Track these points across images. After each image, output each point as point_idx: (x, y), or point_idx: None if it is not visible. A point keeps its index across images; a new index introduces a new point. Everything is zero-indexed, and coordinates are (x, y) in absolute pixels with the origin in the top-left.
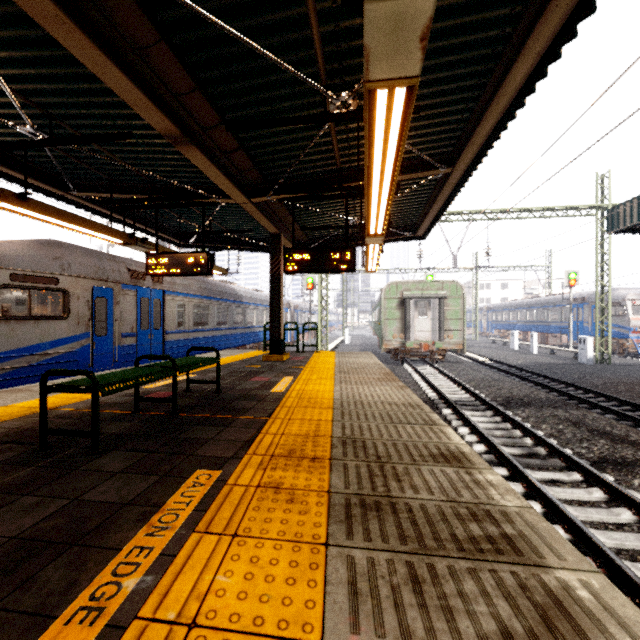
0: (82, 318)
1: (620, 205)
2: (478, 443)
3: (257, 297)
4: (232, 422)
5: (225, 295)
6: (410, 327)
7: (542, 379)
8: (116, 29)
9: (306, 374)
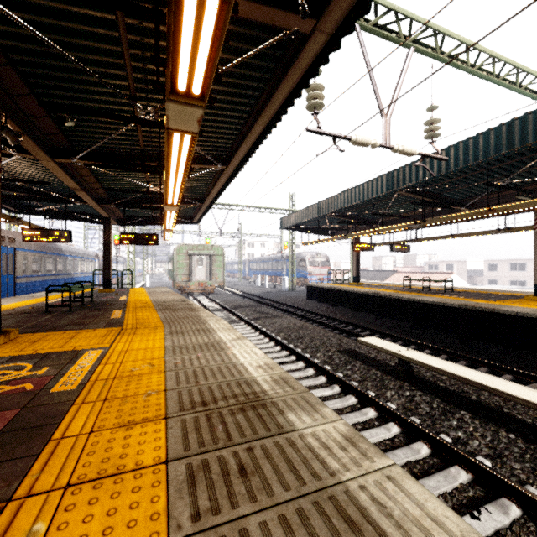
0: None
1: (283, 218)
2: None
3: (74, 251)
4: (113, 305)
5: (52, 250)
6: (192, 273)
7: (259, 299)
8: (71, 165)
9: (132, 295)
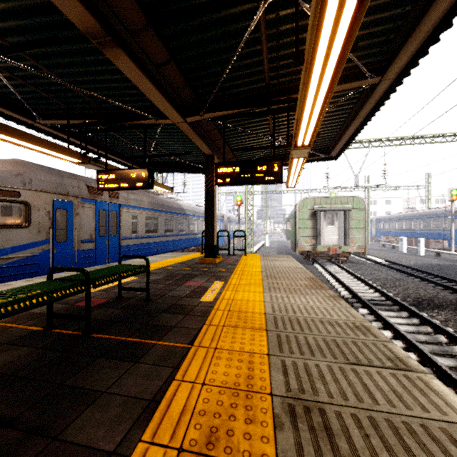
0: (43, 226)
1: None
2: (405, 349)
3: (198, 211)
4: (145, 352)
5: (172, 209)
6: (320, 234)
7: (439, 279)
8: None
9: (236, 278)
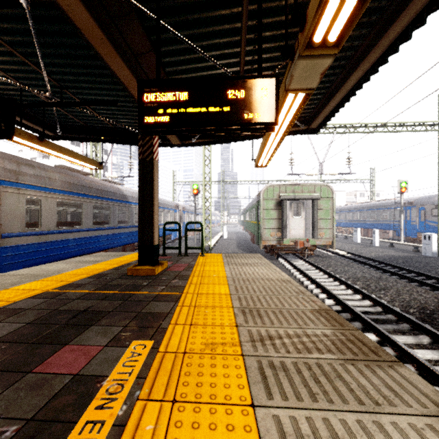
0: None
1: None
2: None
3: None
4: None
5: (106, 193)
6: (286, 226)
7: (414, 275)
8: None
9: (182, 323)
